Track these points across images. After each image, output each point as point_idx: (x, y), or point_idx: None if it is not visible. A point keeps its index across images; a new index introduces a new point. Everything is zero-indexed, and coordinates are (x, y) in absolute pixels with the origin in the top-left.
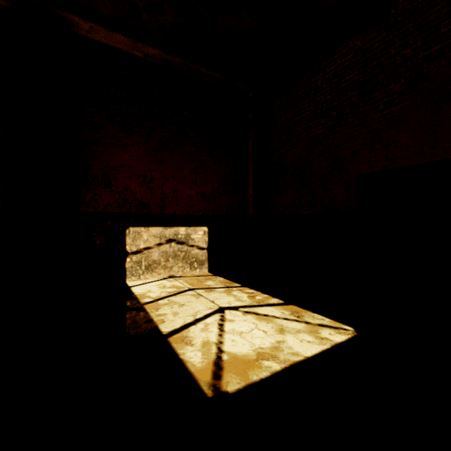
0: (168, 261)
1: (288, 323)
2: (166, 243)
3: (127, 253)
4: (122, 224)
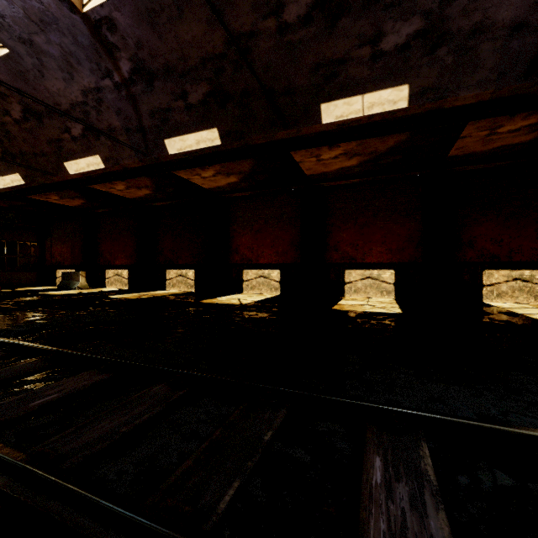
0: (513, 292)
1: None
2: (512, 281)
3: (483, 285)
4: (480, 268)
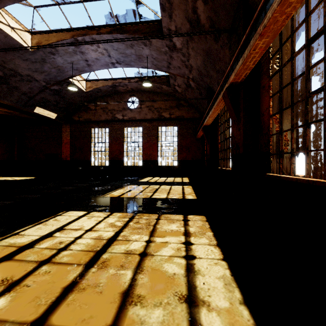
0: None
1: (27, 178)
2: None
3: None
4: None
